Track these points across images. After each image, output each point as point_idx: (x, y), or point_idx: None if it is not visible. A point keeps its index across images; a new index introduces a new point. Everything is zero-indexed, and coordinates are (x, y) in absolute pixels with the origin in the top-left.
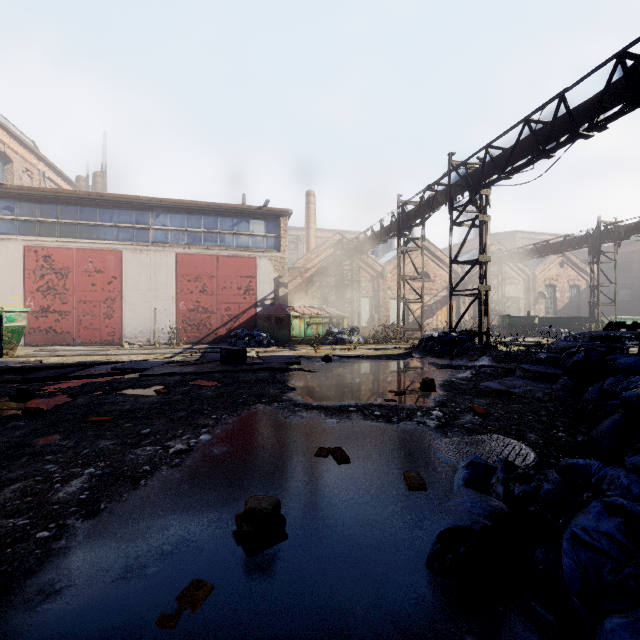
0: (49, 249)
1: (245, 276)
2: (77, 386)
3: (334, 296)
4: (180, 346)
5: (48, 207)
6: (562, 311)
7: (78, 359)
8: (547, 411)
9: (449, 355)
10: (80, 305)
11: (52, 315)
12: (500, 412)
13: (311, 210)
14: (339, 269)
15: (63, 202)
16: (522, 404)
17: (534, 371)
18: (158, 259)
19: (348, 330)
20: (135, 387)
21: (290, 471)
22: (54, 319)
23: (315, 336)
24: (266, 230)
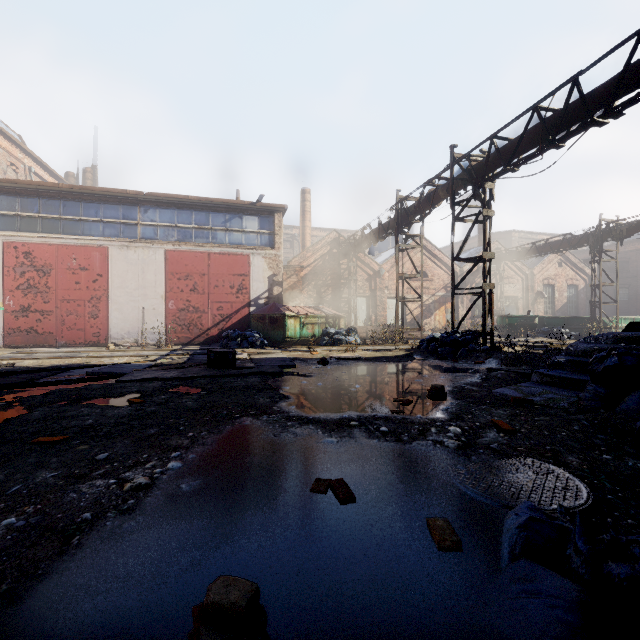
0: (30, 245)
1: (238, 274)
2: (41, 395)
3: (330, 295)
4: (169, 347)
5: (29, 201)
6: (560, 311)
7: (55, 362)
8: (580, 425)
9: (452, 357)
10: (63, 304)
11: (33, 315)
12: (526, 427)
13: (307, 208)
14: (335, 268)
15: (45, 196)
16: (548, 416)
17: (553, 376)
18: (146, 256)
19: (345, 330)
20: (107, 396)
21: (278, 517)
22: (35, 319)
23: (311, 337)
24: (260, 226)
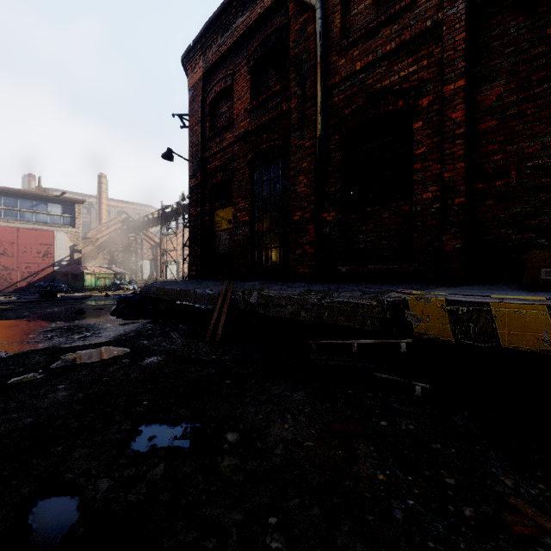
0: None
1: (44, 244)
2: None
3: (122, 258)
4: None
5: None
6: None
7: None
8: None
9: None
10: None
11: None
12: None
13: (103, 189)
14: (126, 239)
15: None
16: None
17: None
18: None
19: (128, 282)
20: (1, 306)
21: (86, 311)
22: None
23: (103, 286)
24: (63, 212)
